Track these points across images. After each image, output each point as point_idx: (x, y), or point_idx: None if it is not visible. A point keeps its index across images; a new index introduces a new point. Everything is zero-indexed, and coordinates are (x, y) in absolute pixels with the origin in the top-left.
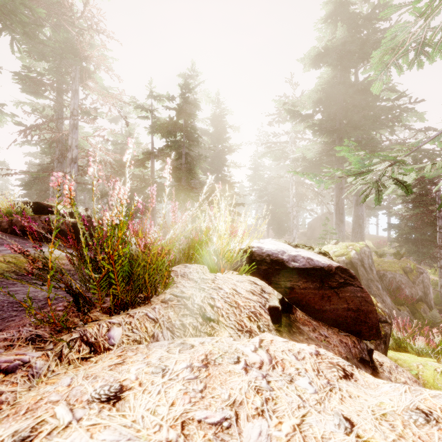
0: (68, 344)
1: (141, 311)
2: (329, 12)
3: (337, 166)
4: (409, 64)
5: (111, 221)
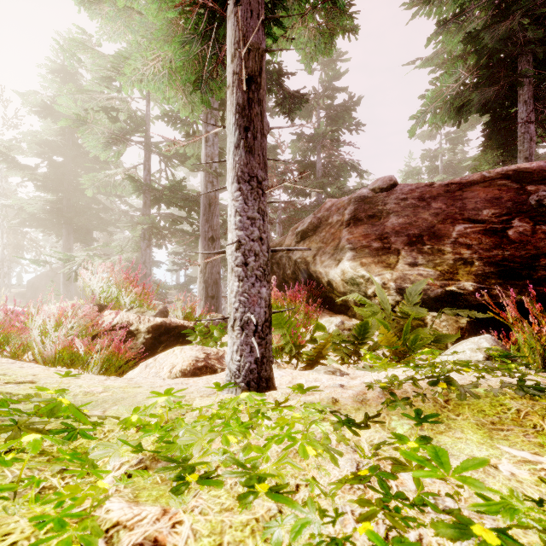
0: None
1: None
2: (56, 68)
3: (65, 226)
4: (108, 189)
5: None
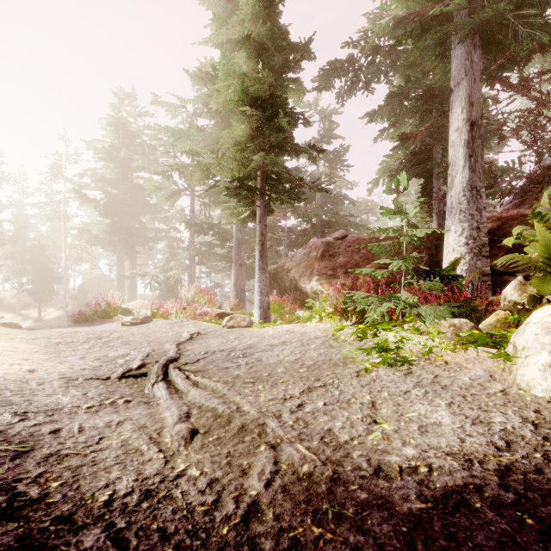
0: (119, 319)
1: (119, 317)
2: (113, 121)
3: (119, 244)
4: (162, 222)
5: (108, 303)
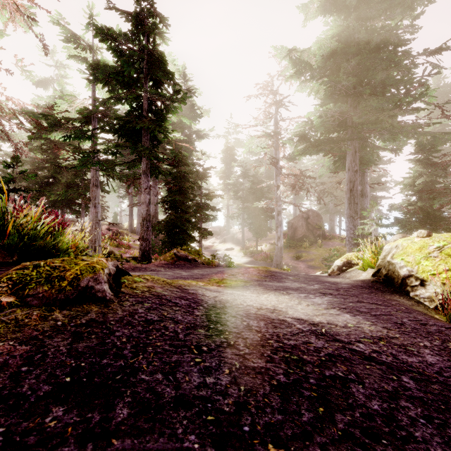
0: None
1: None
2: None
3: (350, 143)
4: None
5: None
